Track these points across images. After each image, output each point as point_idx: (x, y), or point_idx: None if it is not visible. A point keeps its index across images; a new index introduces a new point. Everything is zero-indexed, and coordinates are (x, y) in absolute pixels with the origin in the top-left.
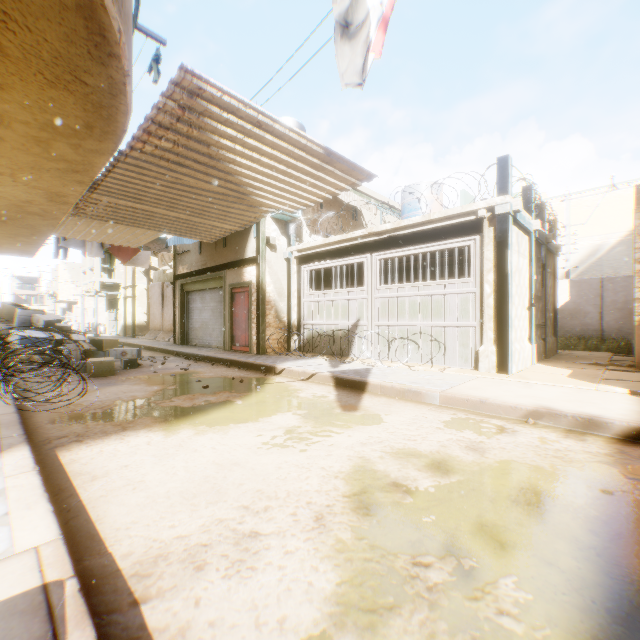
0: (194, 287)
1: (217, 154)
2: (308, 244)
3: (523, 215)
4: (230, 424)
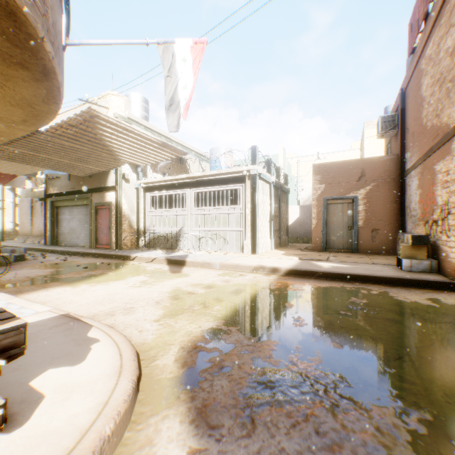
0: (64, 203)
1: (100, 138)
2: (151, 180)
3: (265, 174)
4: (109, 281)
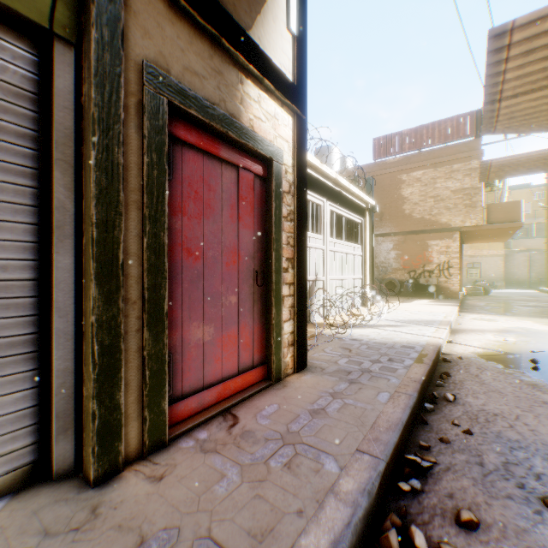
0: None
1: None
2: None
3: None
4: None
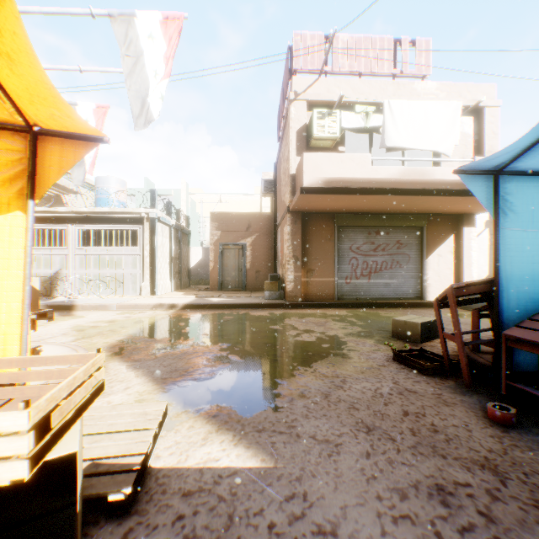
0: None
1: None
2: None
3: (165, 217)
4: None
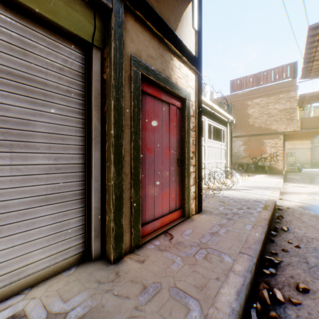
0: None
1: None
2: None
3: None
4: None
